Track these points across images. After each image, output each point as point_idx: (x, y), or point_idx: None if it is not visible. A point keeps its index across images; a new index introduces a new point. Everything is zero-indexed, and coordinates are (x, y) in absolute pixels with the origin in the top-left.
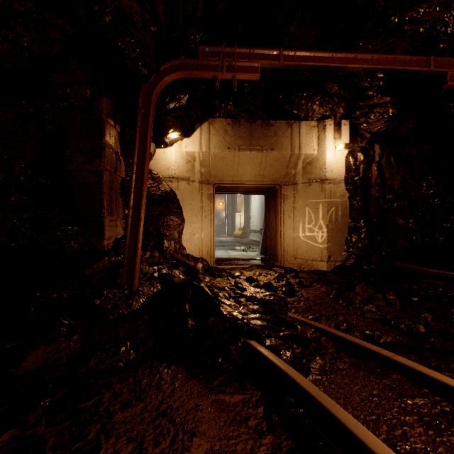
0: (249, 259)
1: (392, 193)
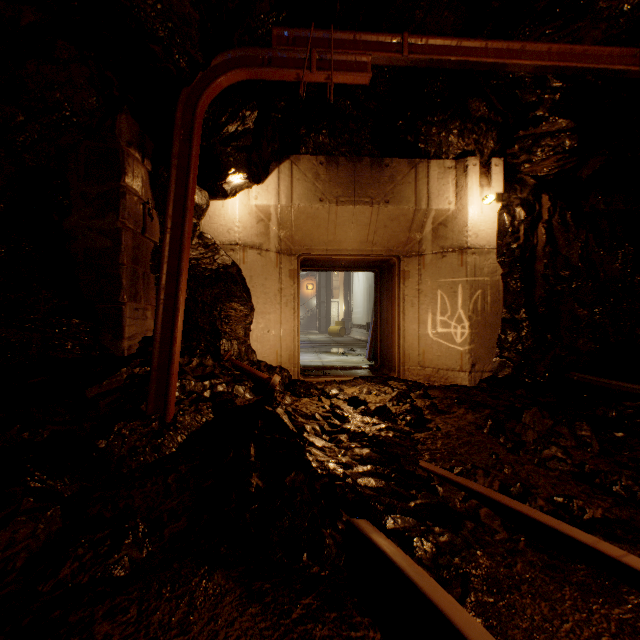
0: (351, 368)
1: (569, 268)
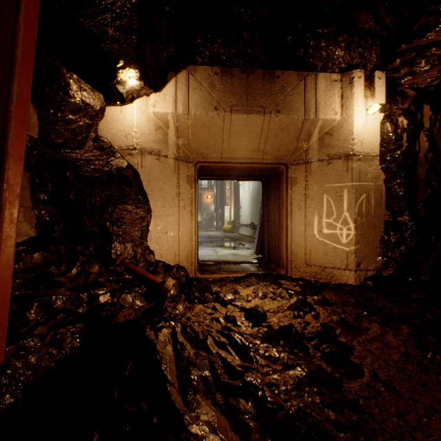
0: (242, 263)
1: None
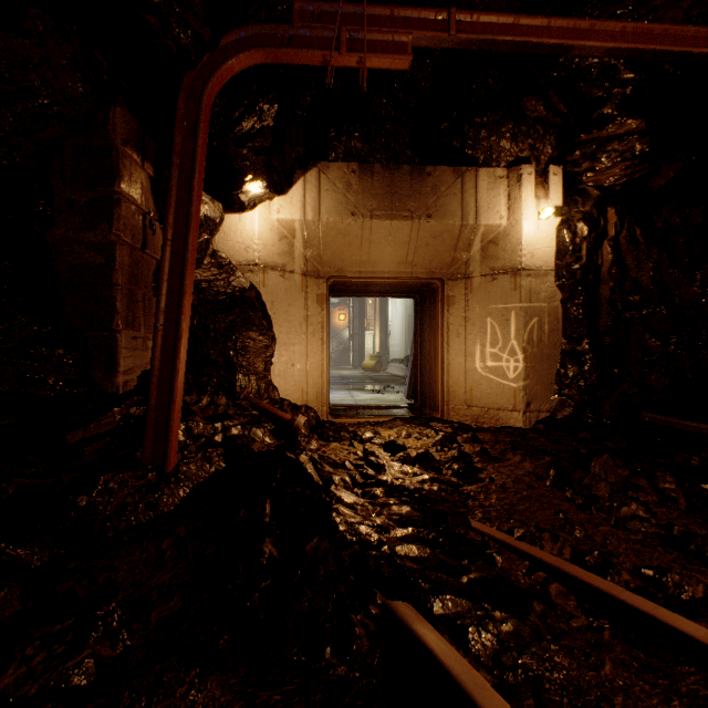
0: (388, 407)
1: (639, 292)
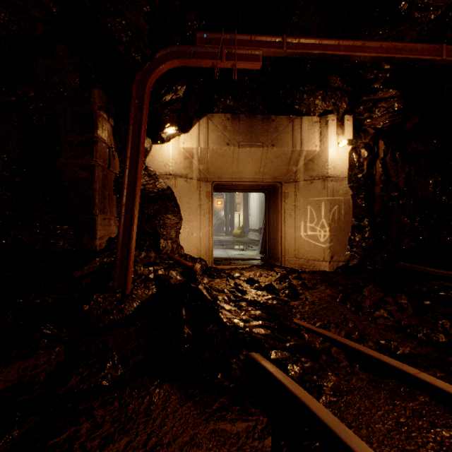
0: (248, 259)
1: (397, 190)
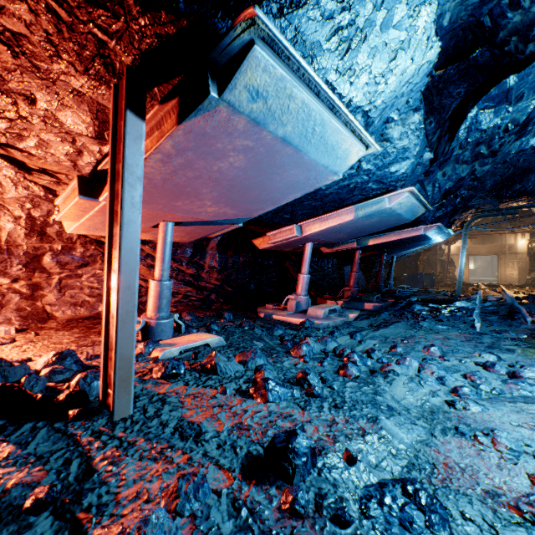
0: None
1: None
